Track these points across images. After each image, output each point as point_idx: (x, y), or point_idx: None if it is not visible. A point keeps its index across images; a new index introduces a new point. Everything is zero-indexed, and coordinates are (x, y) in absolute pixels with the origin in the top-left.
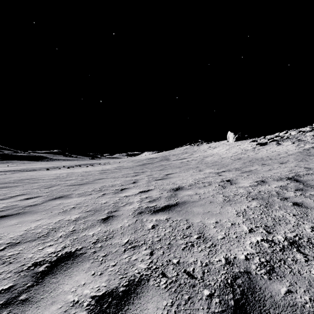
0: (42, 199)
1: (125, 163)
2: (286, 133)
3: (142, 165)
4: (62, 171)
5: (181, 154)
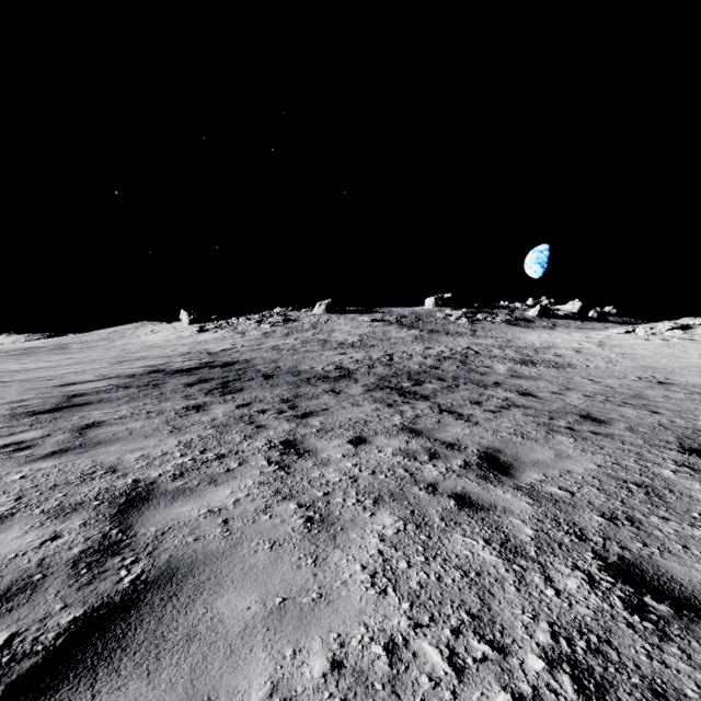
0: None
1: None
2: (237, 319)
3: (16, 355)
4: None
5: (97, 341)
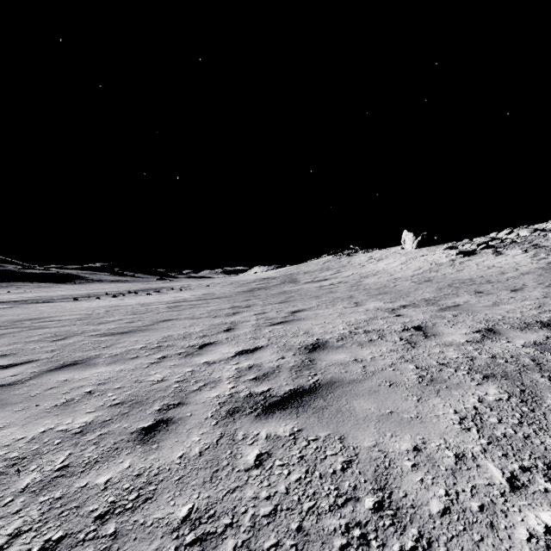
0: (33, 369)
1: (218, 287)
2: (510, 233)
3: (248, 292)
4: (100, 303)
5: (319, 271)
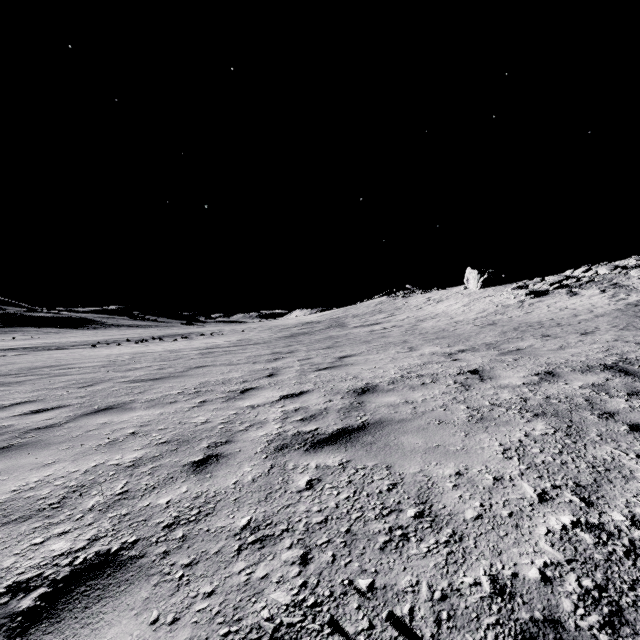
0: (68, 414)
1: (254, 332)
2: (587, 270)
3: (289, 337)
4: (122, 350)
5: (370, 314)
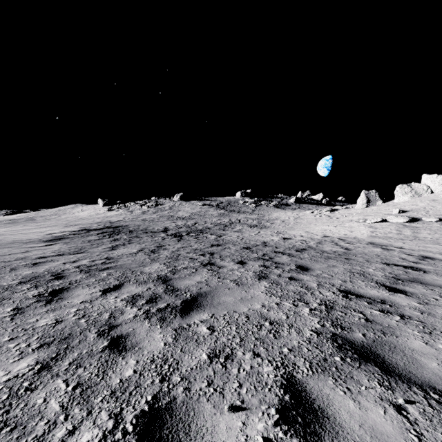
0: None
1: None
2: (130, 204)
3: (9, 223)
4: None
5: (50, 216)
